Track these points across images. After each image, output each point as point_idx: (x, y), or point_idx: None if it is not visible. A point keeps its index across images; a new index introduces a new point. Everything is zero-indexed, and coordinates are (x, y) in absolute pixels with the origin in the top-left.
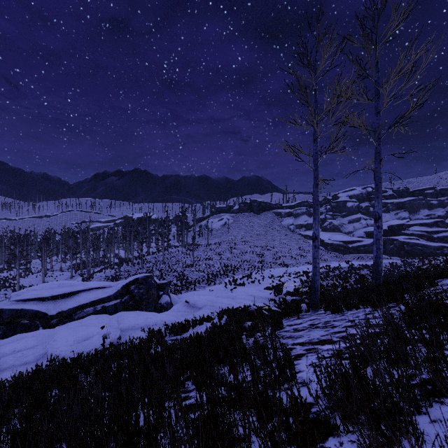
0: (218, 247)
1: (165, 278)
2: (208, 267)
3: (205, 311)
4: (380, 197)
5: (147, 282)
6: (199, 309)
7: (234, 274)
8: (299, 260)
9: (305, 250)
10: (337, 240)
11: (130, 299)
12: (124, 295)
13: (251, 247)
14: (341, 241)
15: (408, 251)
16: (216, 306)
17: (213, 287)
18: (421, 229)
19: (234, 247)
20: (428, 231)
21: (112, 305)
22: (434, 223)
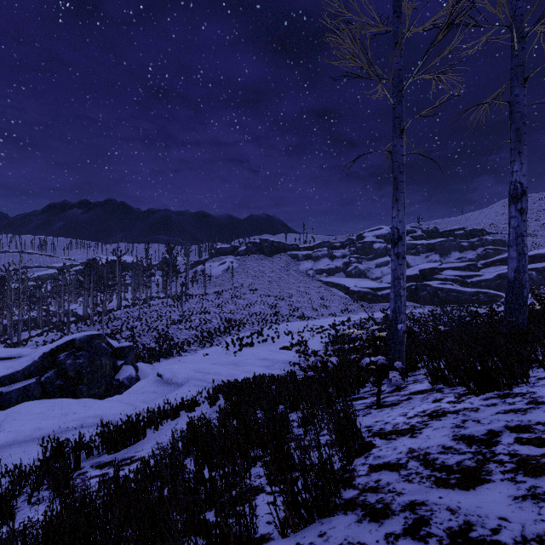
0: (218, 297)
1: (139, 341)
2: (203, 323)
3: (188, 390)
4: (524, 153)
5: (91, 346)
6: (180, 386)
7: (239, 330)
8: (321, 312)
9: (328, 300)
10: (364, 287)
11: (57, 376)
12: (45, 370)
13: (262, 297)
14: (370, 287)
15: (442, 298)
16: (208, 379)
17: (208, 350)
18: (454, 273)
19: (240, 297)
20: (461, 275)
21: (17, 389)
22: (466, 267)
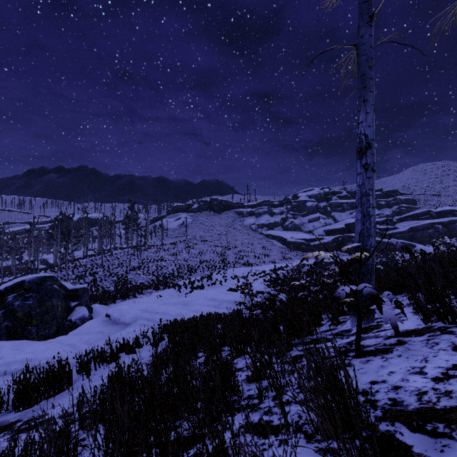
0: (174, 247)
1: (100, 285)
2: (159, 269)
3: (133, 330)
4: None
5: (41, 287)
6: (127, 325)
7: (190, 274)
8: (263, 259)
9: (268, 250)
10: (299, 238)
11: (5, 317)
12: None
13: (212, 247)
14: (304, 239)
15: None
16: (156, 319)
17: (162, 292)
18: None
19: (193, 247)
20: (380, 228)
21: None
22: (384, 221)
